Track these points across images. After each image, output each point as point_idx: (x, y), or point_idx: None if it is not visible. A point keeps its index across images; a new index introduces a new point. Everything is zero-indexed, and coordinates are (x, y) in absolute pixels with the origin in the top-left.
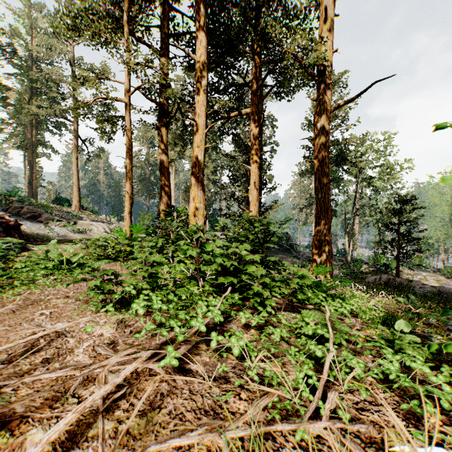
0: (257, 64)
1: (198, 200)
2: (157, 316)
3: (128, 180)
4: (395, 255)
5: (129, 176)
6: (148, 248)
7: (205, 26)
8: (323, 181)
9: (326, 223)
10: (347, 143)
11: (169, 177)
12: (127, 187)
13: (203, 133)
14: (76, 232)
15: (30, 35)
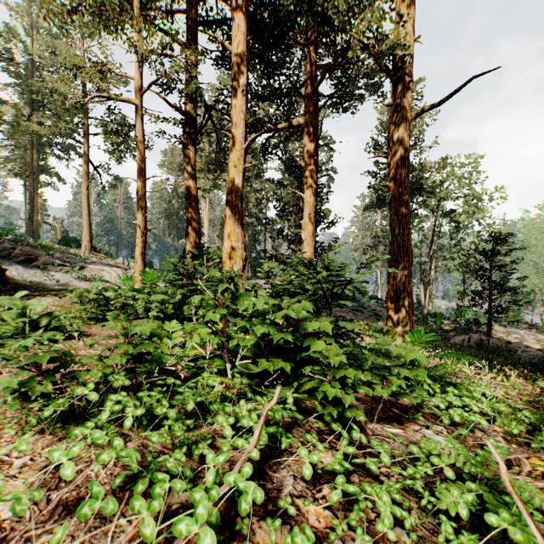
0: (313, 60)
1: (235, 237)
2: (88, 505)
3: (140, 210)
4: (487, 308)
5: (141, 205)
6: (157, 304)
7: (244, 6)
8: (402, 212)
9: (406, 268)
10: (424, 167)
11: (197, 208)
12: (139, 219)
13: (242, 148)
14: (82, 280)
15: (31, 37)
